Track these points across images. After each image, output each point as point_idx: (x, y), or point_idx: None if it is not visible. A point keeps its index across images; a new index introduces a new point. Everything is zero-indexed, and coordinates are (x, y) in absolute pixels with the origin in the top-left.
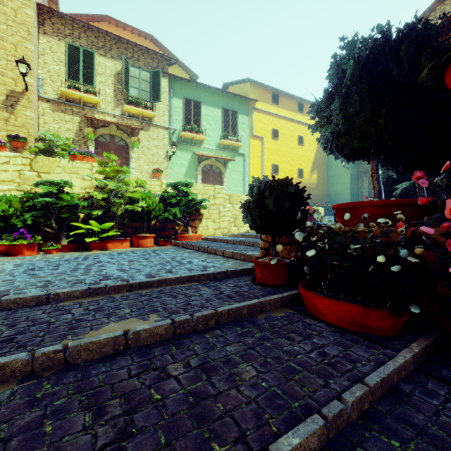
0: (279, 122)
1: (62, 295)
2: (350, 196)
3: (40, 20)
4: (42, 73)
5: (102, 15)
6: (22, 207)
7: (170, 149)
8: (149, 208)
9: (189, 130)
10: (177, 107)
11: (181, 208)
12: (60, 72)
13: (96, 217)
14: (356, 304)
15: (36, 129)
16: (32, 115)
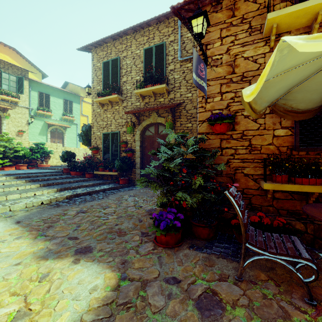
0: None
1: (18, 174)
2: None
3: None
4: None
5: None
6: None
7: (29, 118)
8: (25, 154)
9: (42, 110)
10: (34, 96)
11: (40, 154)
12: None
13: None
14: (75, 171)
15: None
16: None
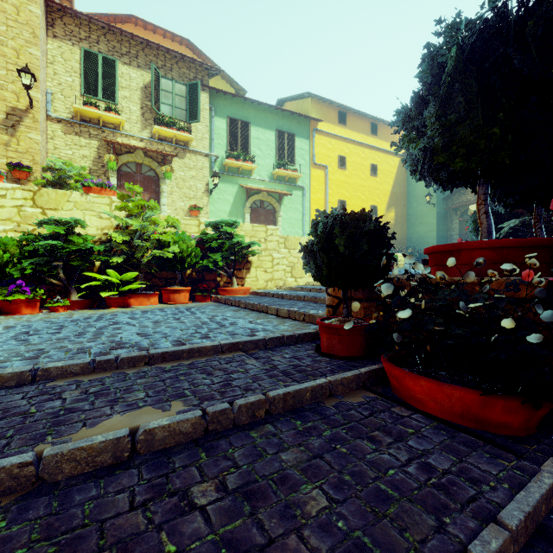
0: (347, 147)
1: (54, 371)
2: (436, 240)
3: (49, 20)
4: (52, 86)
5: (127, 14)
6: (21, 252)
7: (211, 180)
8: (183, 253)
9: (235, 157)
10: (220, 129)
11: (224, 254)
12: (73, 85)
13: (116, 265)
14: (470, 389)
15: (43, 156)
16: (38, 139)
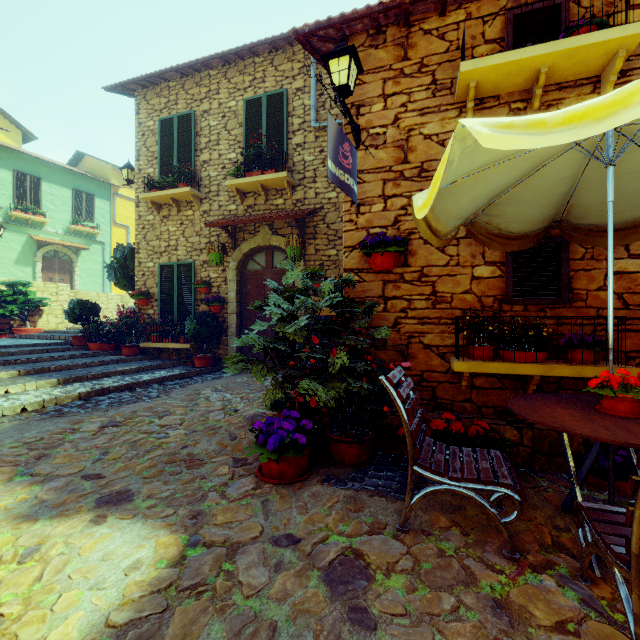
0: None
1: None
2: None
3: None
4: None
5: None
6: None
7: None
8: None
9: (24, 210)
10: (5, 180)
11: (19, 306)
12: None
13: None
14: (99, 343)
15: None
16: None
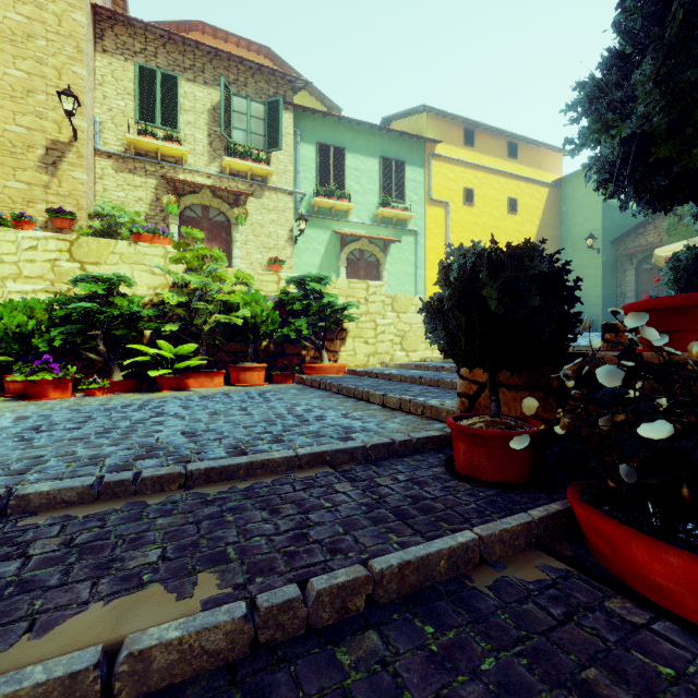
0: (475, 176)
1: (35, 499)
2: (602, 299)
3: (97, 31)
4: (101, 113)
5: (192, 21)
6: (51, 319)
7: (295, 225)
8: (256, 319)
9: (327, 195)
10: (308, 158)
11: (310, 320)
12: (127, 111)
13: (172, 335)
14: None
15: (90, 199)
16: (83, 178)
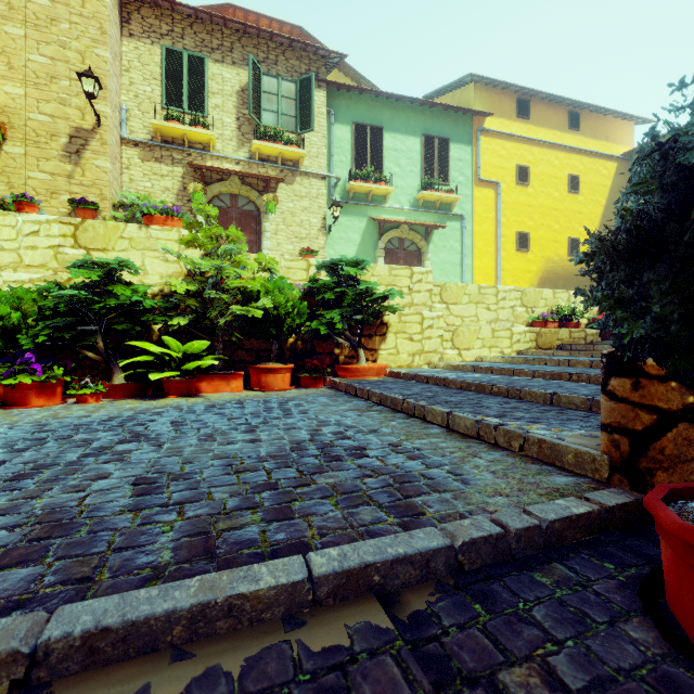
0: (530, 151)
1: None
2: None
3: (124, 14)
4: (127, 100)
5: (223, 4)
6: (42, 311)
7: (329, 213)
8: (280, 310)
9: (363, 178)
10: (342, 140)
11: (344, 311)
12: (153, 97)
13: (185, 330)
14: None
15: (116, 190)
16: (106, 166)
